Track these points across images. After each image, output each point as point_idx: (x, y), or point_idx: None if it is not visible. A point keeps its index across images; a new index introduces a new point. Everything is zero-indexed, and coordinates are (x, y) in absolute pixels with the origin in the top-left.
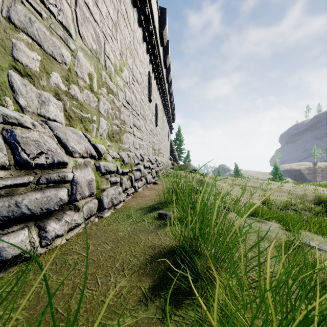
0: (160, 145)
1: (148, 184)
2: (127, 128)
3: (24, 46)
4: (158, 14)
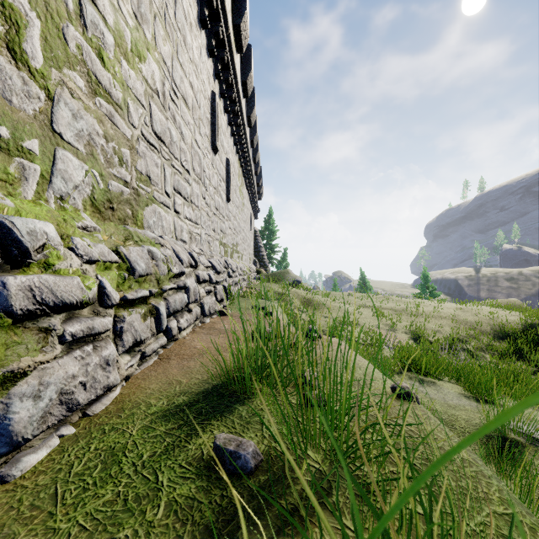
0: (236, 238)
1: (208, 316)
2: (159, 194)
3: None
4: None
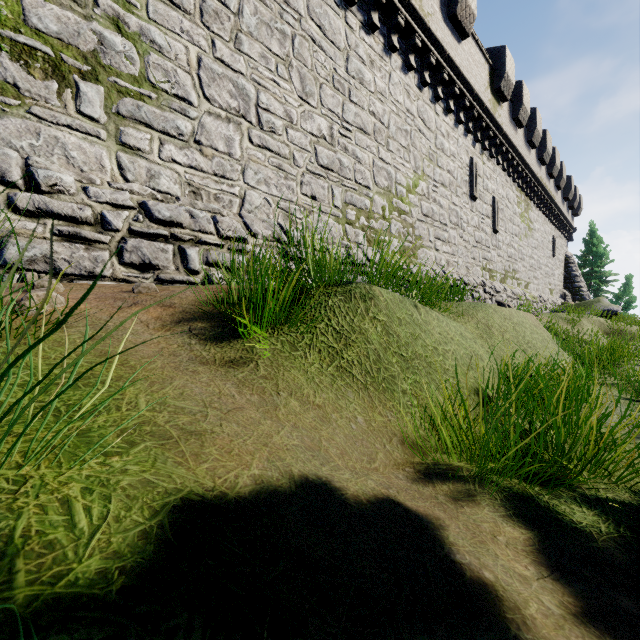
0: (513, 265)
1: None
2: (425, 243)
3: (350, 211)
4: (488, 65)
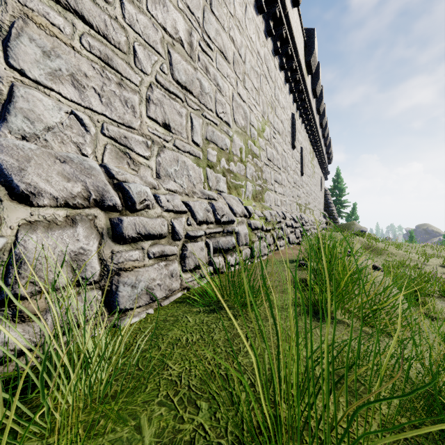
0: (308, 199)
1: (291, 245)
2: (269, 186)
3: (211, 150)
4: (303, 40)
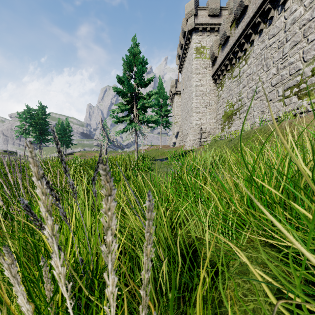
0: None
1: None
2: None
3: (286, 92)
4: None
